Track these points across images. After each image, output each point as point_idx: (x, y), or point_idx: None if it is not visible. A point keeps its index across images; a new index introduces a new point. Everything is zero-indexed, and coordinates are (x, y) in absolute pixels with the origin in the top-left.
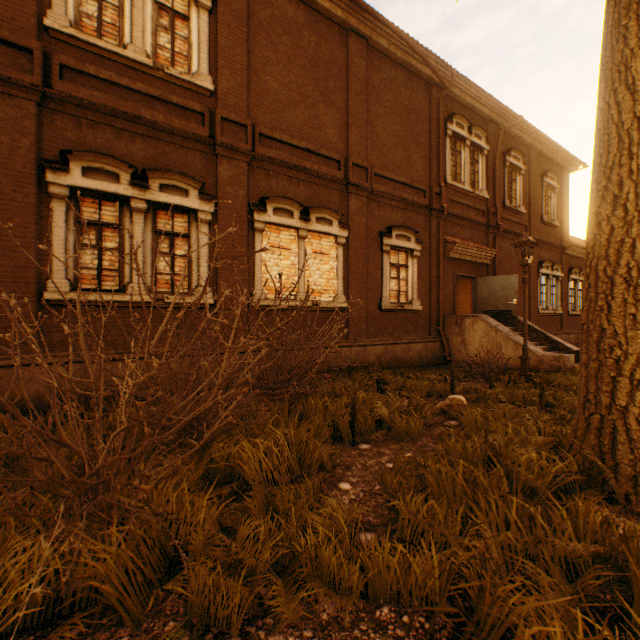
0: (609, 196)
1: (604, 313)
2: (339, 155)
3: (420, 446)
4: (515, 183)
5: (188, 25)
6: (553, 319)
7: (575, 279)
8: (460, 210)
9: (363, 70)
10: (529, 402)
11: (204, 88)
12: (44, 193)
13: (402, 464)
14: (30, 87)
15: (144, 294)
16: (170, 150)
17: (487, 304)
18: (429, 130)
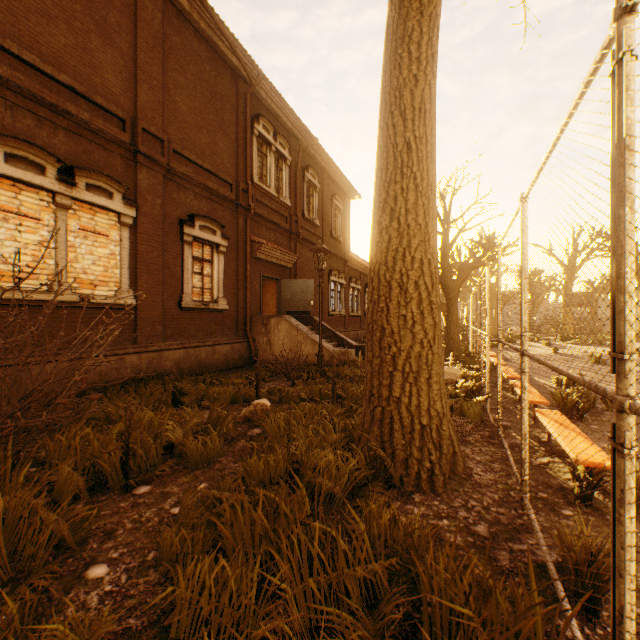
0: (388, 208)
1: (385, 314)
2: (124, 112)
3: (219, 470)
4: (312, 198)
5: None
6: (340, 319)
7: (354, 287)
8: (267, 212)
9: (158, 22)
10: (325, 396)
11: None
12: None
13: (190, 510)
14: None
15: None
16: None
17: (290, 305)
18: (237, 123)
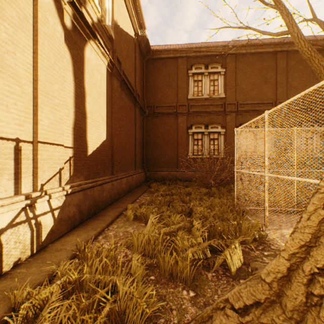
0: None
1: None
2: (272, 101)
3: None
4: None
5: (217, 81)
6: None
7: None
8: None
9: (284, 63)
10: None
11: (222, 97)
12: (187, 134)
13: None
14: (185, 113)
15: (207, 155)
16: (213, 117)
17: None
18: None
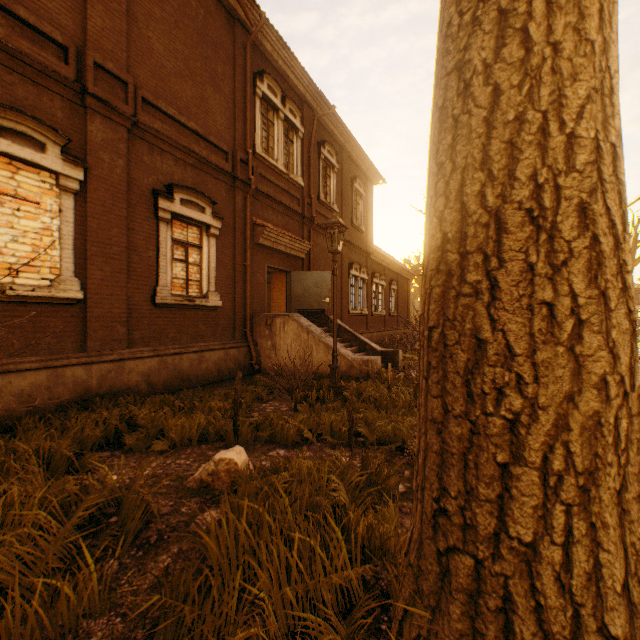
0: (490, 14)
1: (484, 301)
2: (65, 36)
3: None
4: (330, 180)
5: None
6: (361, 319)
7: (377, 283)
8: (273, 191)
9: None
10: (338, 433)
11: None
12: None
13: None
14: None
15: None
16: None
17: (302, 302)
18: (234, 78)
